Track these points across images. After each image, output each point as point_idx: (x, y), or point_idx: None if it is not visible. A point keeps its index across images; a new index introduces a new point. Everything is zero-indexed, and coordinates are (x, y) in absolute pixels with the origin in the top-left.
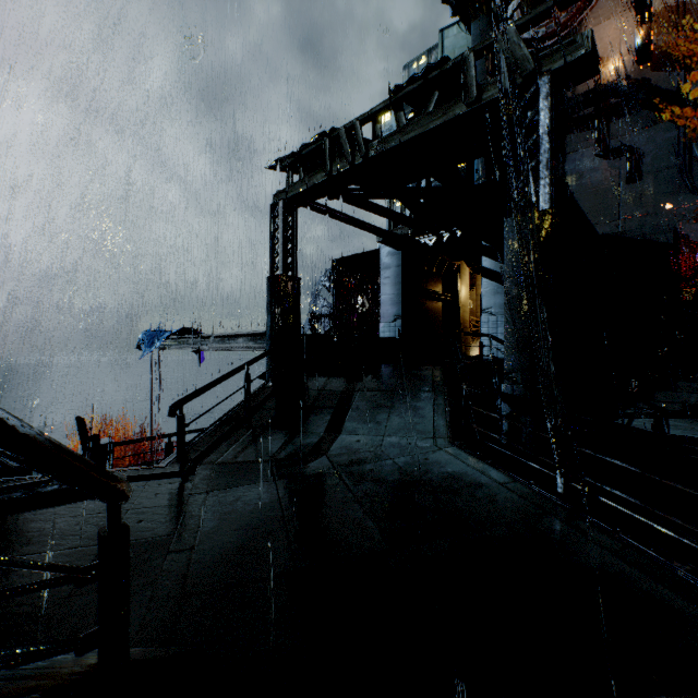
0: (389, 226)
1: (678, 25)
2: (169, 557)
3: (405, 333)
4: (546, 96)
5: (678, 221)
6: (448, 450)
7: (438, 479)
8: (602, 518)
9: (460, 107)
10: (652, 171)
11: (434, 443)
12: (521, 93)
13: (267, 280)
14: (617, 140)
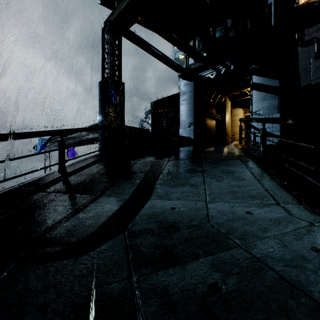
0: (186, 65)
1: None
2: None
3: (195, 134)
4: None
5: None
6: None
7: None
8: None
9: None
10: None
11: (287, 212)
12: None
13: (99, 84)
14: (309, 36)
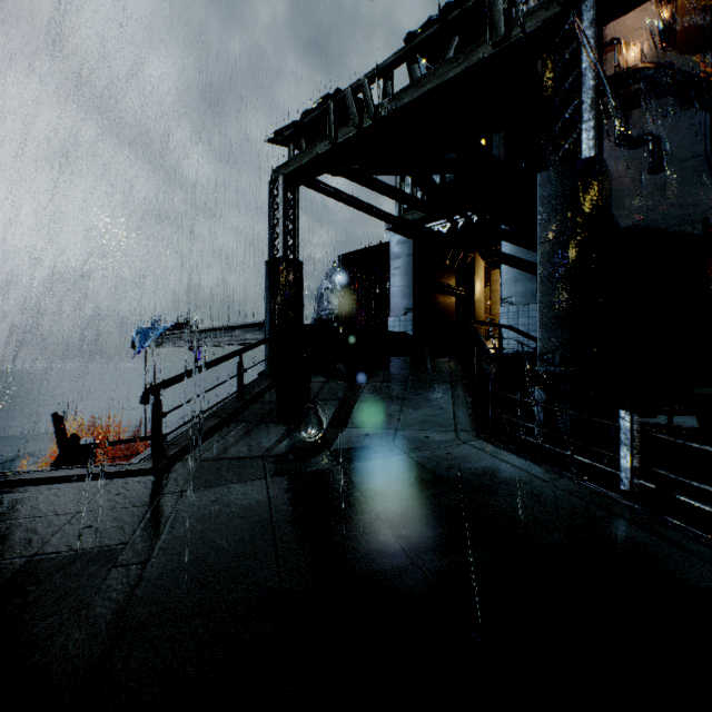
0: (400, 211)
1: (705, 6)
2: (112, 574)
3: (416, 327)
4: (591, 23)
5: (707, 212)
6: (474, 444)
7: (466, 475)
8: (691, 522)
9: (485, 49)
10: (677, 161)
11: (456, 436)
12: (559, 23)
13: (266, 265)
14: (639, 128)
